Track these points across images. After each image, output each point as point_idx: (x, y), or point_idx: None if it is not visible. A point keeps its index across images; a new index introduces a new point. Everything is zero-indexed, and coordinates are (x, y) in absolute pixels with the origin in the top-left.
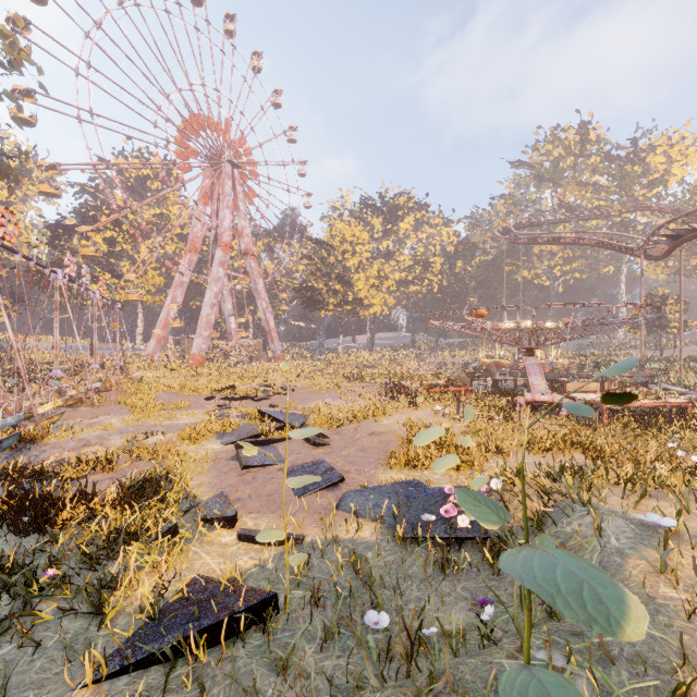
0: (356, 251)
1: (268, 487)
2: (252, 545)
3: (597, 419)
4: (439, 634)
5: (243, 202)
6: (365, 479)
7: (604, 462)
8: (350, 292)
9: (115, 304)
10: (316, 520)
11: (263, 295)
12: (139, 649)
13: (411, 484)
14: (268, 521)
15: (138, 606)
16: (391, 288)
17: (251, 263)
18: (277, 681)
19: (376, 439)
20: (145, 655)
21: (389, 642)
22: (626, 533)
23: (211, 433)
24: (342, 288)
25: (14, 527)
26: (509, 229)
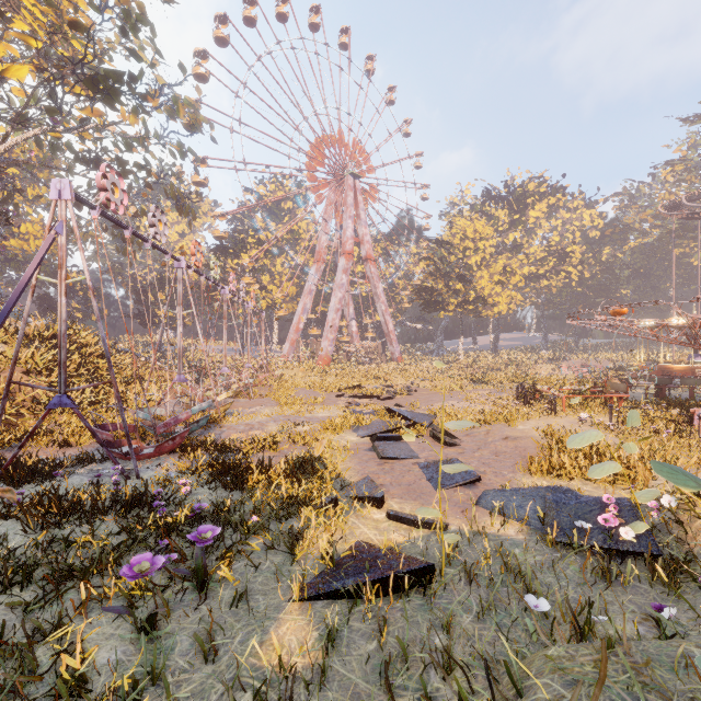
0: (479, 247)
1: (406, 478)
2: (400, 524)
3: None
4: (602, 636)
5: (363, 210)
6: (503, 482)
7: None
8: (471, 291)
9: (261, 312)
10: (457, 512)
11: (382, 299)
12: (327, 585)
13: (558, 490)
14: (411, 506)
15: (321, 553)
16: (519, 284)
17: (370, 268)
18: (441, 635)
19: (511, 444)
20: (333, 589)
21: (552, 622)
22: None
23: (348, 426)
24: (463, 287)
25: (221, 484)
26: (679, 202)
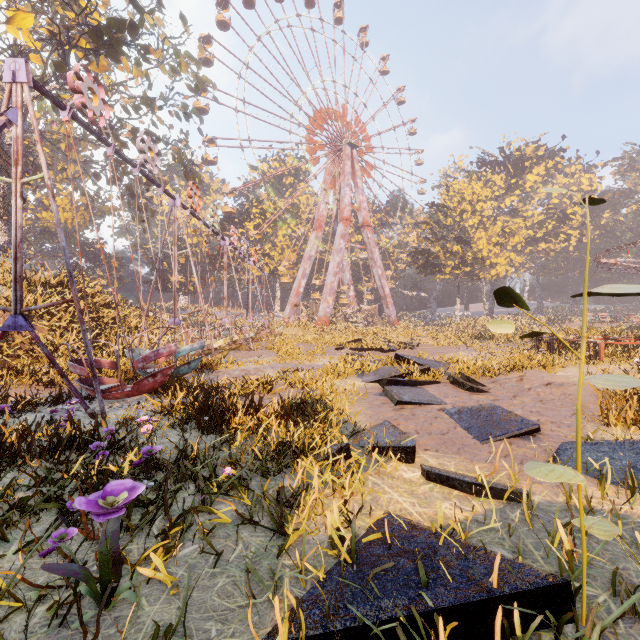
0: (476, 209)
1: (435, 425)
2: (448, 488)
3: None
4: None
5: (360, 178)
6: (573, 433)
7: None
8: (469, 253)
9: (263, 272)
10: None
11: (378, 263)
12: (345, 608)
13: None
14: (455, 462)
15: (329, 536)
16: (518, 245)
17: (367, 233)
18: None
19: (556, 390)
20: (357, 622)
21: None
22: None
23: (352, 372)
24: (461, 248)
25: (197, 425)
26: None
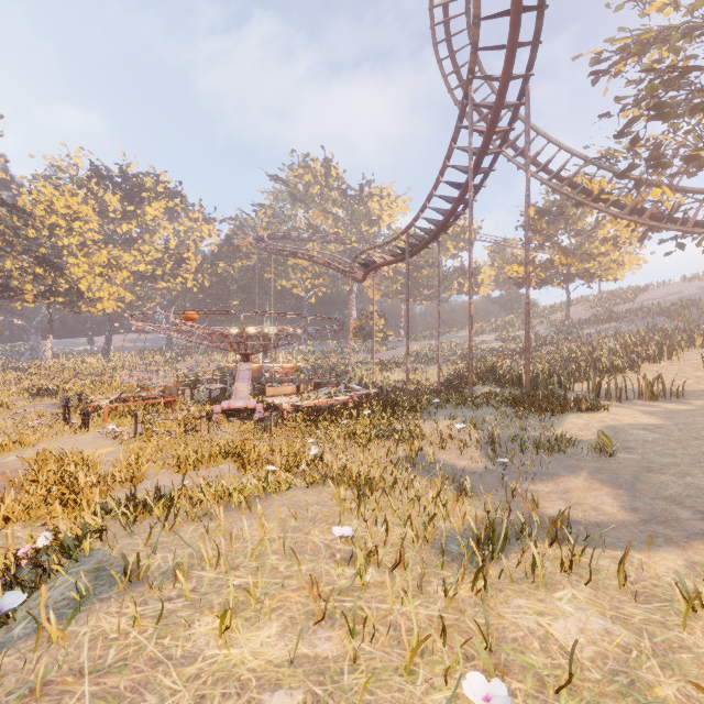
0: (74, 227)
1: None
2: None
3: (272, 423)
4: None
5: None
6: None
7: (245, 469)
8: (62, 279)
9: None
10: None
11: None
12: None
13: None
14: None
15: None
16: (128, 280)
17: None
18: None
19: None
20: None
21: None
22: (63, 601)
23: None
24: (46, 272)
25: None
26: (263, 237)
